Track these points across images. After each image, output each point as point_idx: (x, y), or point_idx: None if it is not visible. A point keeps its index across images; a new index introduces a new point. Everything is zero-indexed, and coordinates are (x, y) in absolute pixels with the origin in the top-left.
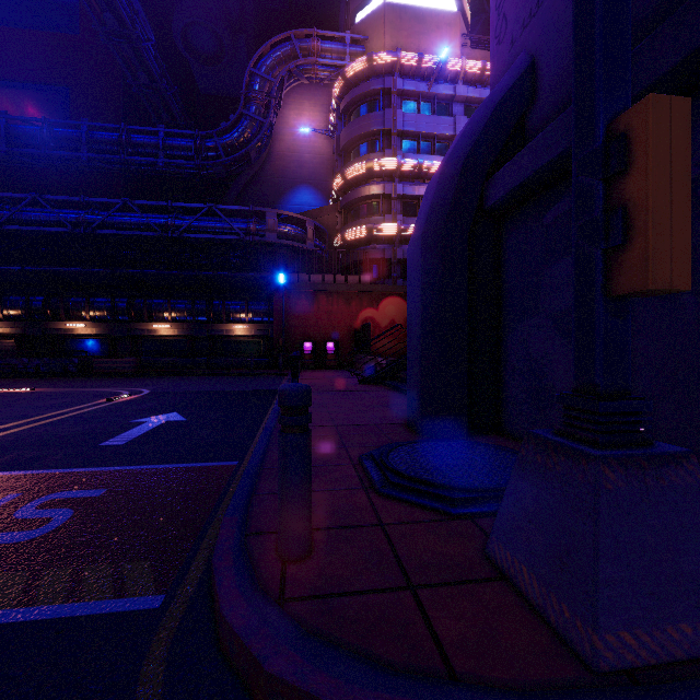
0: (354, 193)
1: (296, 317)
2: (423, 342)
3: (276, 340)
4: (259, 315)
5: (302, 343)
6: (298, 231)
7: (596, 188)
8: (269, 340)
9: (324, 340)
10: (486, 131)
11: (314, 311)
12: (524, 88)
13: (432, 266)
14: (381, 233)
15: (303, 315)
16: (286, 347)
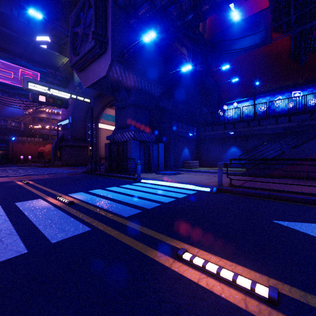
0: (37, 115)
1: (17, 149)
2: (53, 157)
3: (10, 155)
4: (3, 148)
5: (20, 156)
6: (18, 125)
7: (57, 153)
8: (7, 155)
9: (27, 155)
10: (59, 140)
11: (24, 147)
12: (62, 136)
13: (53, 151)
14: (46, 128)
15: (20, 148)
16: (13, 157)
